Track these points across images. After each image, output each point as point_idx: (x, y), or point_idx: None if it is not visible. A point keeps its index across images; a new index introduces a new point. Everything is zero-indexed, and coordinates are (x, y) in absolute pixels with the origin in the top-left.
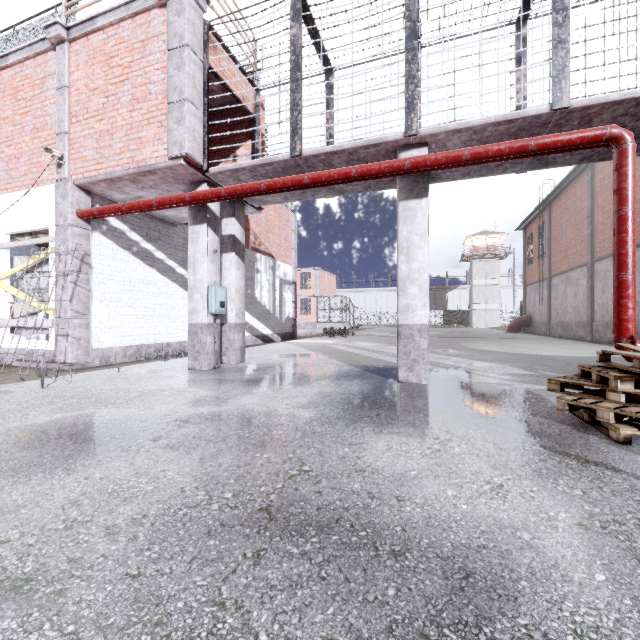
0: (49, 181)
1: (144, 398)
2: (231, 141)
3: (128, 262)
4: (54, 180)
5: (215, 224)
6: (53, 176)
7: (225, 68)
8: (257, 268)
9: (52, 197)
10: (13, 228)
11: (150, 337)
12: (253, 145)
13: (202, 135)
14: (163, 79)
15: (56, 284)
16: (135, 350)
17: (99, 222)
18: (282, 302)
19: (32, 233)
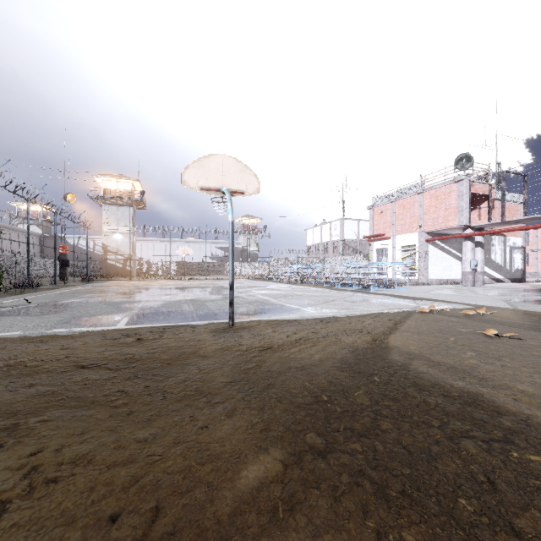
0: (415, 231)
1: (457, 288)
2: (478, 202)
3: (436, 252)
4: (417, 231)
5: (472, 240)
6: (417, 230)
7: (477, 195)
8: (492, 243)
9: (417, 236)
10: (403, 245)
11: (443, 277)
12: (488, 205)
13: (468, 216)
14: (456, 203)
15: (419, 261)
16: (439, 281)
17: (429, 241)
18: (511, 260)
19: (408, 245)
